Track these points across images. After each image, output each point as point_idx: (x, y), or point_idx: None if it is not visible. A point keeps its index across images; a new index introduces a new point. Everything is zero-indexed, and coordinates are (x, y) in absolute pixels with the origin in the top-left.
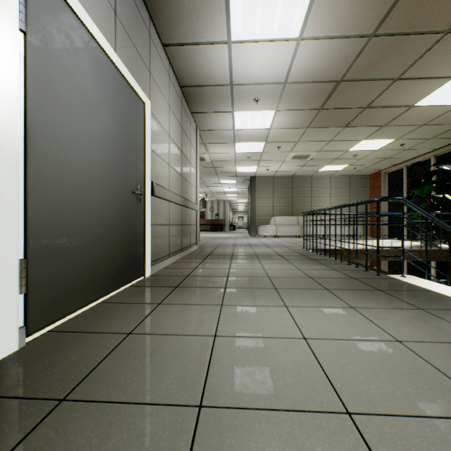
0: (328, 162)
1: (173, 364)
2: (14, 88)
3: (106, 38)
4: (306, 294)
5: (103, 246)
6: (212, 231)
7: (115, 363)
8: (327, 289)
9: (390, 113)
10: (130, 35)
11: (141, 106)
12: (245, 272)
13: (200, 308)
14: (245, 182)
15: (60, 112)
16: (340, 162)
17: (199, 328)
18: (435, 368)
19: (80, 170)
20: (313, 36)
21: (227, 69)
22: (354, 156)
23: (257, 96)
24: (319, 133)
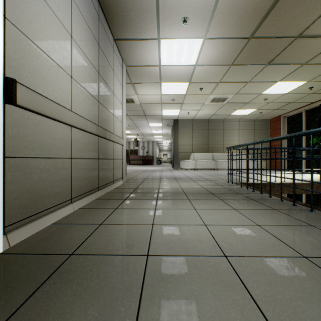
0: (240, 106)
1: None
2: None
3: None
4: None
5: None
6: (143, 165)
7: None
8: None
9: (317, 46)
10: None
11: None
12: (178, 236)
13: None
14: (169, 125)
15: None
16: (250, 106)
17: None
18: None
19: None
20: None
21: None
22: (265, 100)
23: (186, 13)
24: (241, 72)
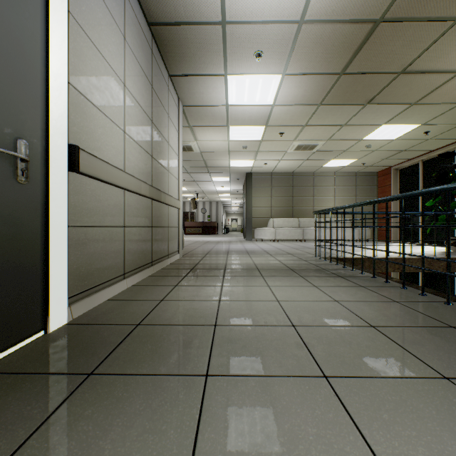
0: (336, 155)
1: None
2: None
3: None
4: (424, 415)
5: None
6: (204, 234)
7: None
8: (446, 377)
9: (428, 83)
10: None
11: None
12: (247, 310)
13: None
14: (240, 180)
15: None
16: (349, 155)
17: None
18: None
19: None
20: None
21: None
22: (368, 147)
23: (260, 46)
24: (333, 113)
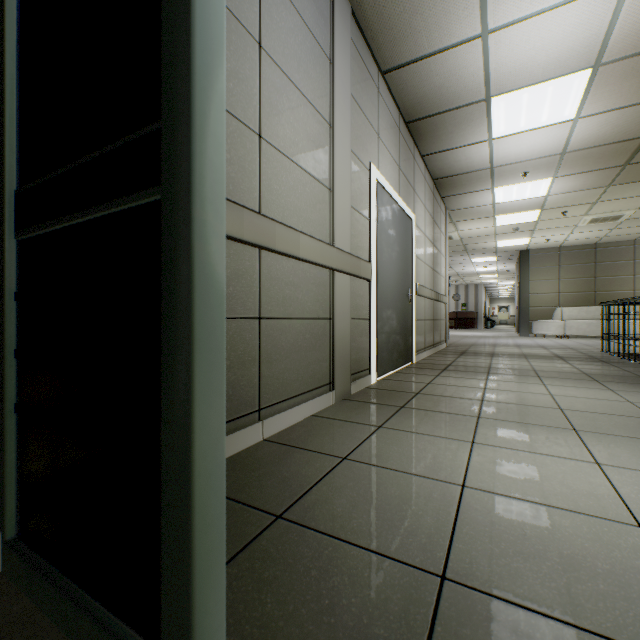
0: None
1: (462, 392)
2: (375, 254)
3: (395, 191)
4: (569, 381)
5: (395, 334)
6: (457, 328)
7: (431, 389)
8: (596, 380)
9: None
10: (404, 174)
11: (410, 223)
12: (508, 366)
13: (469, 379)
14: (510, 258)
15: (384, 256)
16: None
17: (472, 385)
18: (639, 409)
19: (389, 287)
20: (595, 112)
21: (487, 157)
22: None
23: (525, 170)
24: (632, 188)
